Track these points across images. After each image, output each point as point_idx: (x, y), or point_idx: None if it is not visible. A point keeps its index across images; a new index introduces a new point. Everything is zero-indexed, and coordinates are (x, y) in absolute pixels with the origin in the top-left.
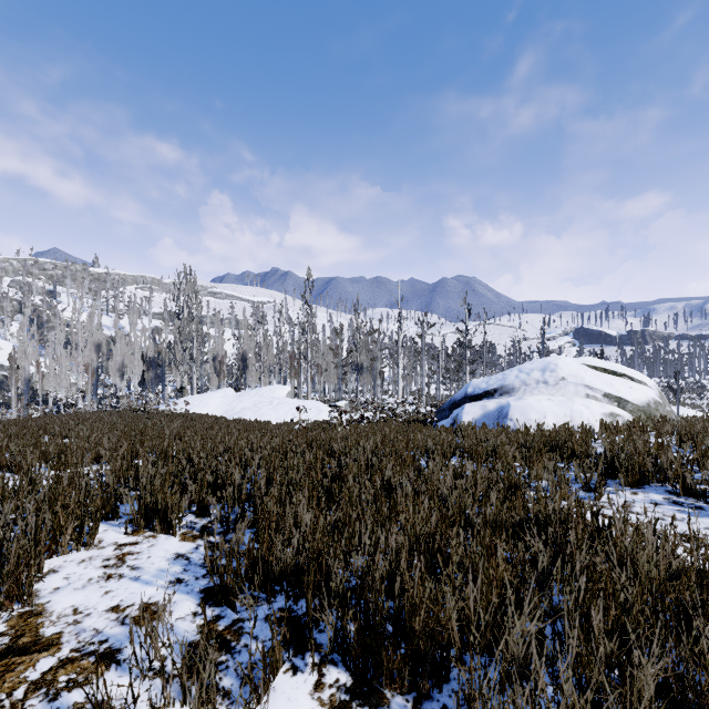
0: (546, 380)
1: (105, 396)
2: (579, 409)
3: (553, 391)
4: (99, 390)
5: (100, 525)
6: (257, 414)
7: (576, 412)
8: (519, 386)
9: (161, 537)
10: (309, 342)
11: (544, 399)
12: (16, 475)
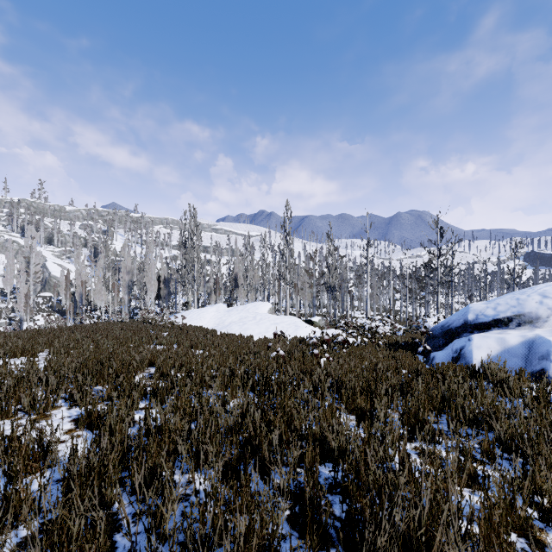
0: None
1: (137, 306)
2: None
3: None
4: (133, 302)
5: None
6: (242, 329)
7: None
8: (546, 314)
9: None
10: (288, 265)
11: None
12: None
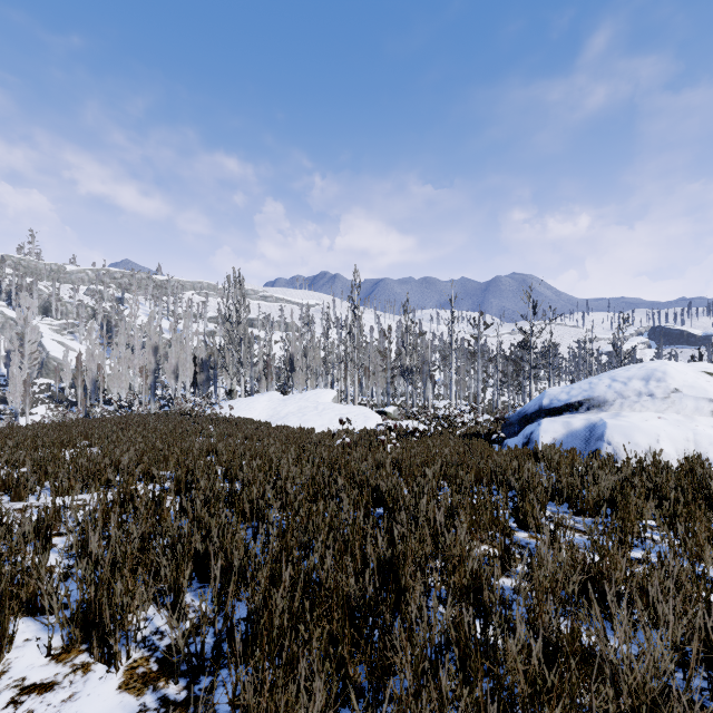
0: (652, 392)
1: (164, 396)
2: (708, 432)
3: (662, 406)
4: (158, 391)
5: (28, 625)
6: (301, 420)
7: (703, 436)
8: (612, 398)
9: (94, 673)
10: (356, 345)
11: (653, 417)
12: (12, 502)
